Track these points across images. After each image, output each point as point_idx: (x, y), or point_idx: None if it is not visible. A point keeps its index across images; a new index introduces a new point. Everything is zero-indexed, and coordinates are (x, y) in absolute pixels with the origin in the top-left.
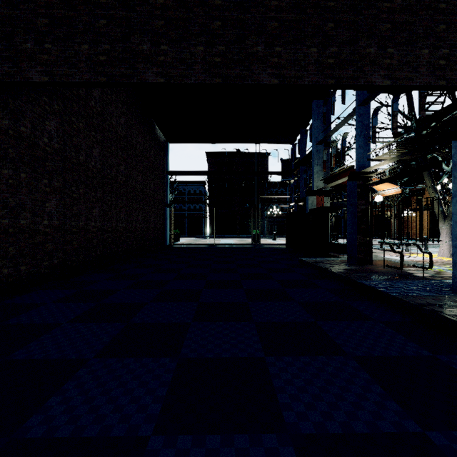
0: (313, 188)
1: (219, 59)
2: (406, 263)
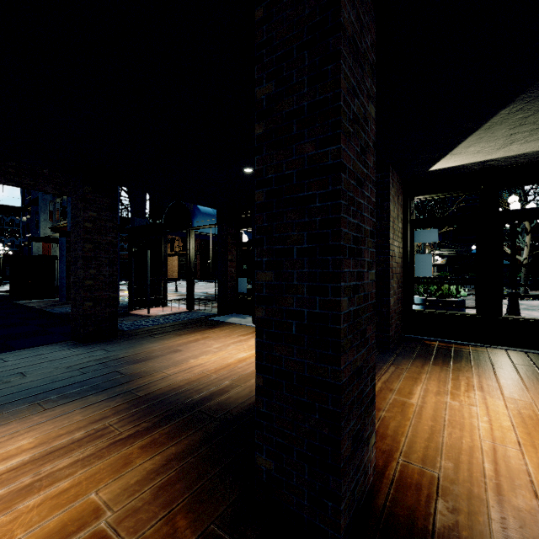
0: (40, 235)
1: None
2: None
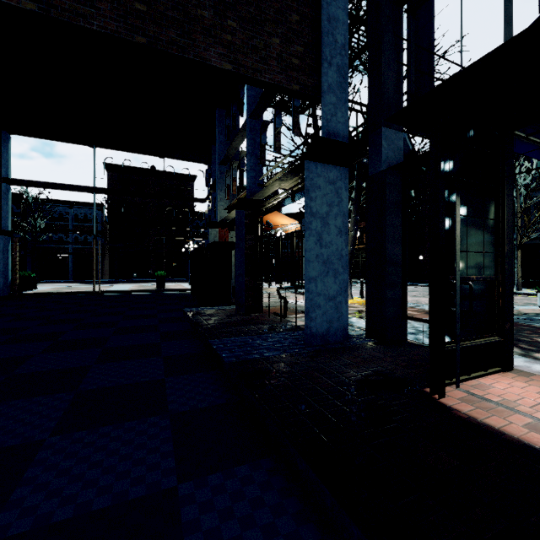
0: (217, 219)
1: None
2: (299, 309)
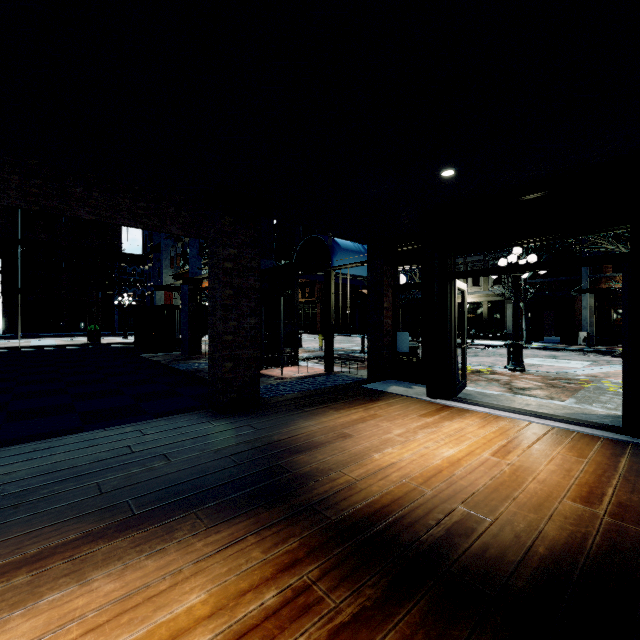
0: (162, 283)
1: (37, 190)
2: None
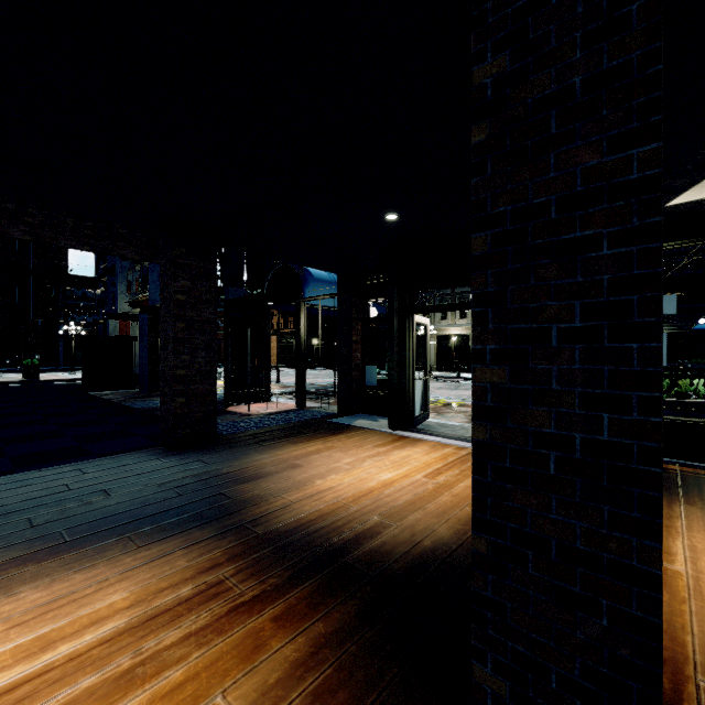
0: (117, 311)
1: None
2: None
